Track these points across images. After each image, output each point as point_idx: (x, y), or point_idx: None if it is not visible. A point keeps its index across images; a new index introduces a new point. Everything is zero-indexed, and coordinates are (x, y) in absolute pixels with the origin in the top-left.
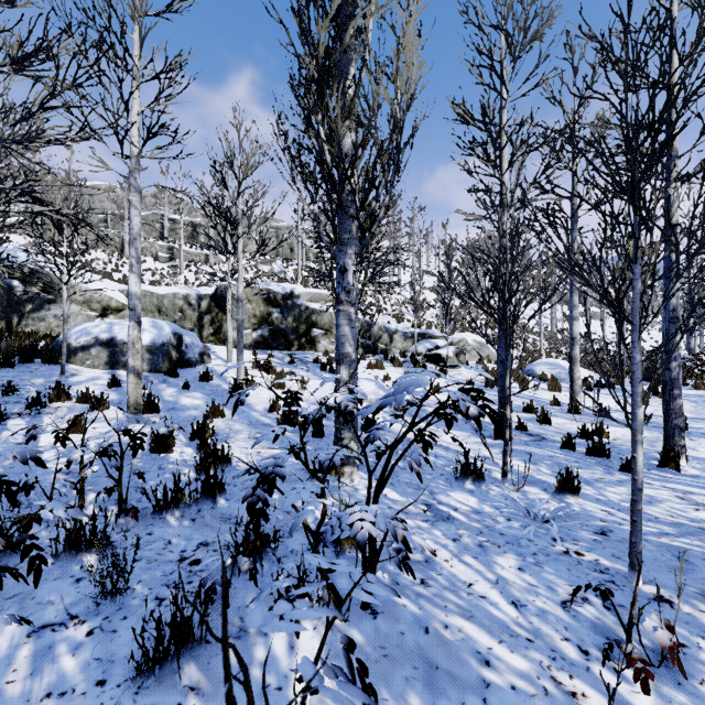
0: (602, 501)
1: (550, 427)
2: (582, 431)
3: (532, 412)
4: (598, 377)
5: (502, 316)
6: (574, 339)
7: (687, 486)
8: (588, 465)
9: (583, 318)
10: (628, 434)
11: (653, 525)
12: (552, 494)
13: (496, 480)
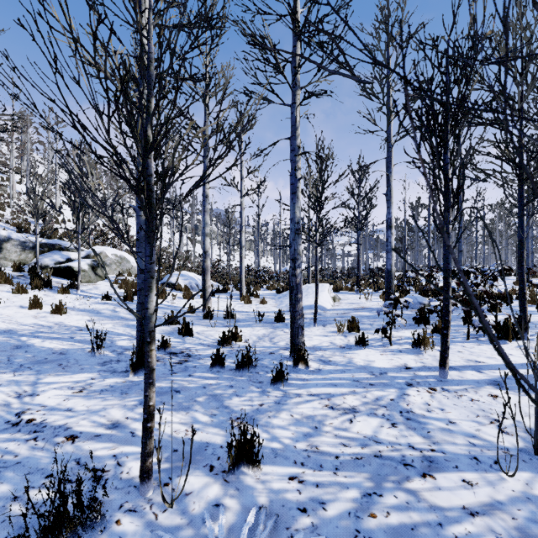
0: (280, 455)
1: (192, 339)
2: (222, 339)
3: (173, 323)
4: (216, 285)
5: (143, 169)
6: (206, 253)
7: (324, 387)
8: (243, 387)
9: (199, 245)
10: (253, 333)
11: (347, 480)
12: (223, 475)
13: (130, 489)
